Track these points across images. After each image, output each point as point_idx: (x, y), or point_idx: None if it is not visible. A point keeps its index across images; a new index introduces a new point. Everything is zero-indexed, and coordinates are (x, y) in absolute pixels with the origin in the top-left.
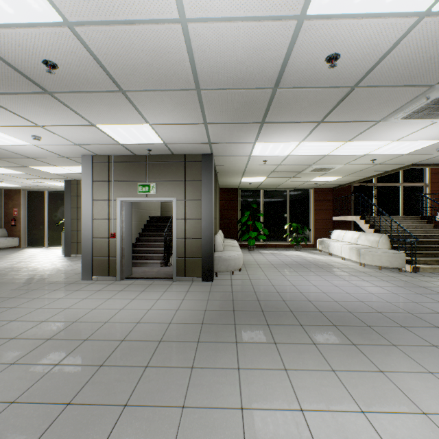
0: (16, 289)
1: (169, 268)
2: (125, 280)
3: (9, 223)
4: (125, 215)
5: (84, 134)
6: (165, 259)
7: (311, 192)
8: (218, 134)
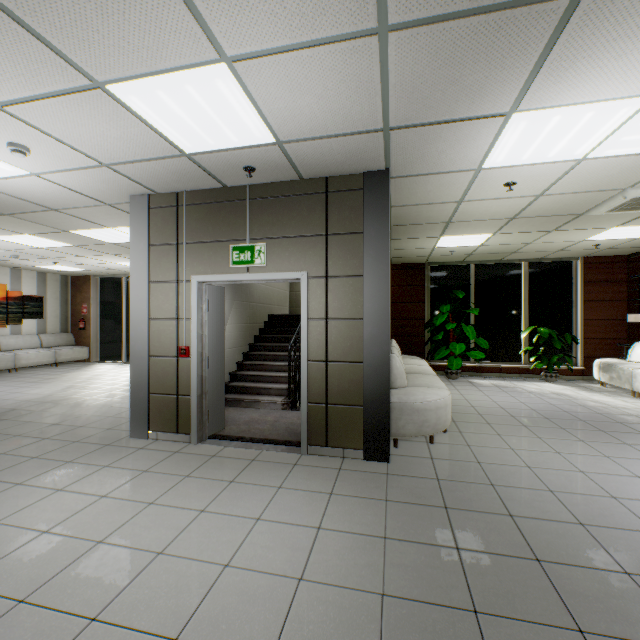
0: (7, 454)
1: (296, 415)
2: (208, 442)
3: (77, 326)
4: (209, 312)
5: (100, 128)
6: (291, 395)
7: (578, 265)
8: (414, 82)
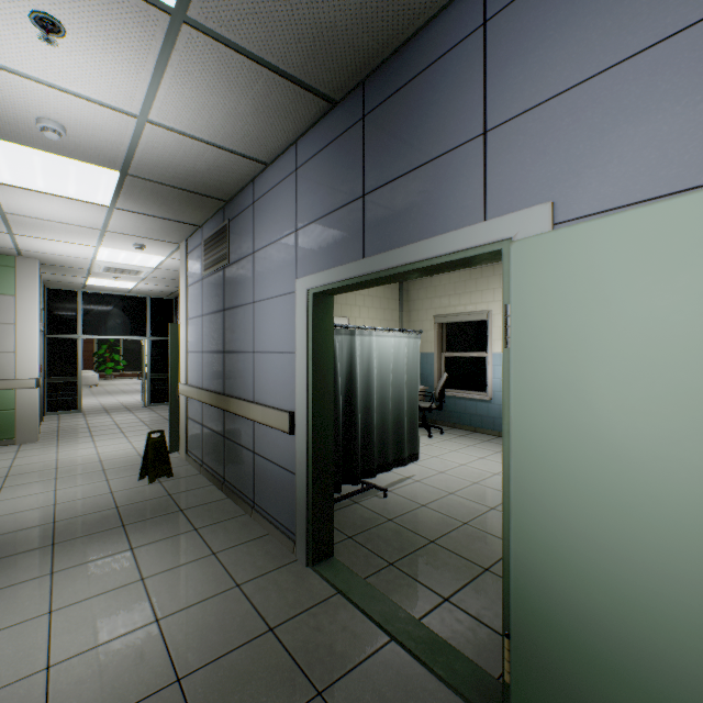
0: None
1: None
2: None
3: None
4: None
5: None
6: None
7: None
8: None
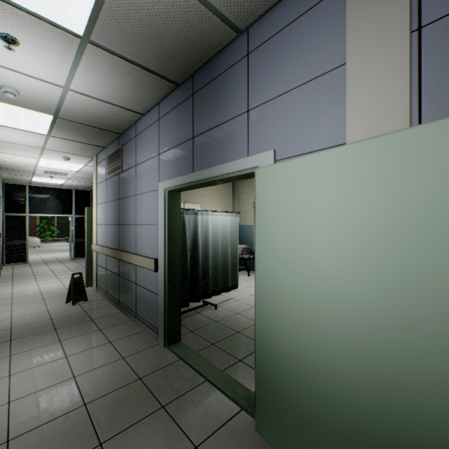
0: None
1: None
2: None
3: None
4: None
5: None
6: None
7: None
8: None
